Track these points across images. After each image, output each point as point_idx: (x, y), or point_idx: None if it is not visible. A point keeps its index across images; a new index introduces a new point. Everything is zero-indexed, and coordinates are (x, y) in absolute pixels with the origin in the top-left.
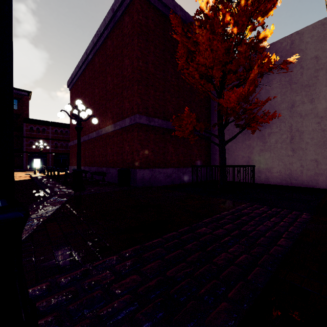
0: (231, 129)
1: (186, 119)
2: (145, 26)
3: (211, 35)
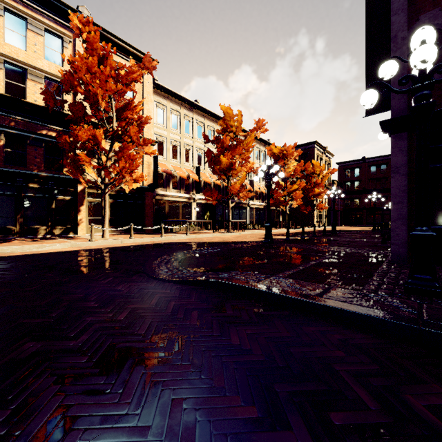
0: None
1: None
2: None
3: None
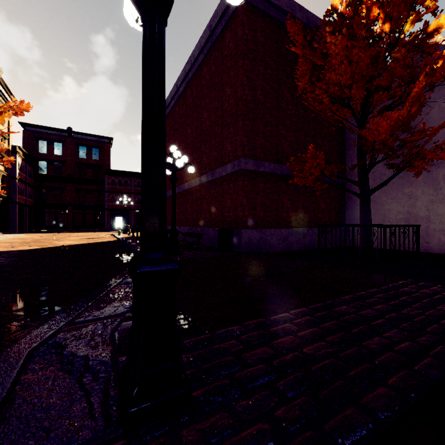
0: (378, 171)
1: (311, 161)
2: (252, 41)
3: (350, 42)
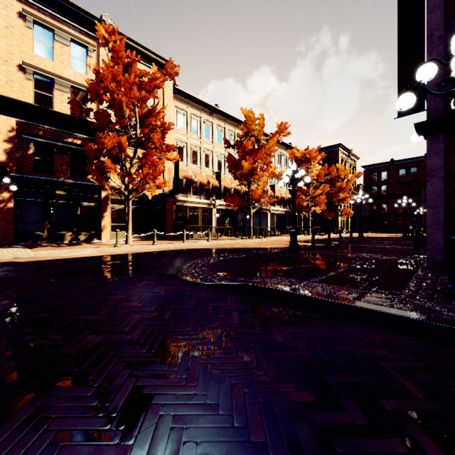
0: None
1: None
2: None
3: None
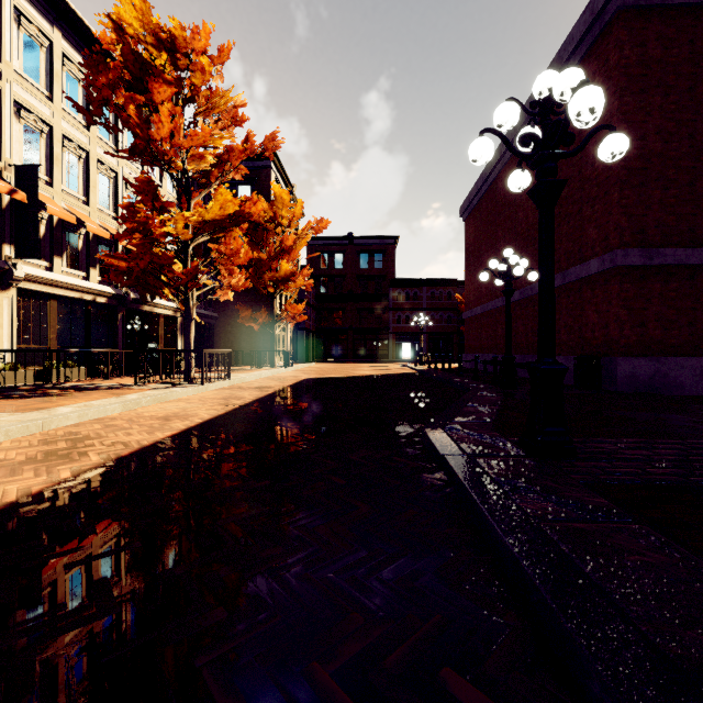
0: None
1: None
2: (637, 64)
3: None
